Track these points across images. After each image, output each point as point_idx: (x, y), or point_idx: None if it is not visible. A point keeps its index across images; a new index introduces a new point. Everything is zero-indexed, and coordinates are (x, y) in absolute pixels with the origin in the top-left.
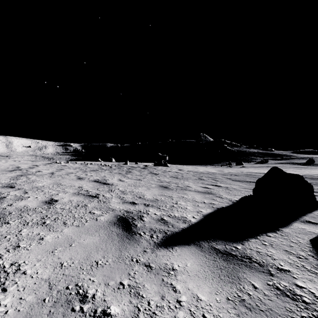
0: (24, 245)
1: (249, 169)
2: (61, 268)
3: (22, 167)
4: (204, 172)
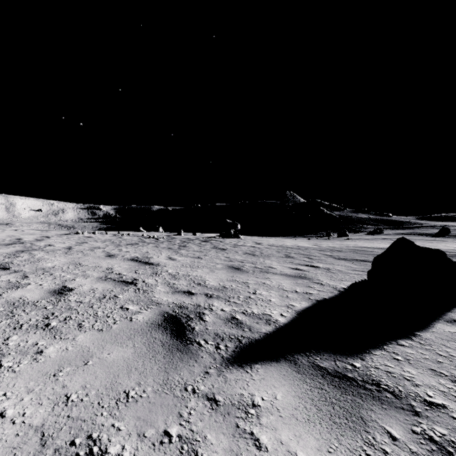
0: (10, 363)
1: (357, 243)
2: (66, 405)
3: (25, 239)
4: (293, 246)
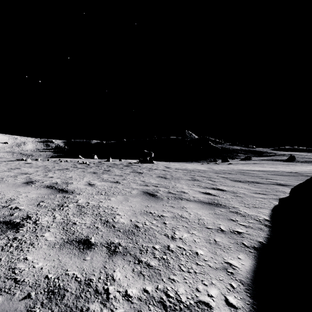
0: None
1: (238, 166)
2: None
3: None
4: (194, 169)
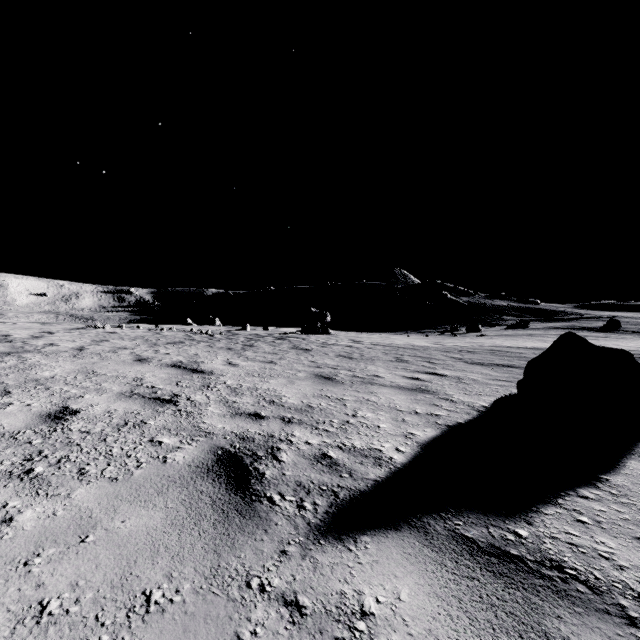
0: None
1: (495, 340)
2: (37, 623)
3: (14, 336)
4: (405, 345)
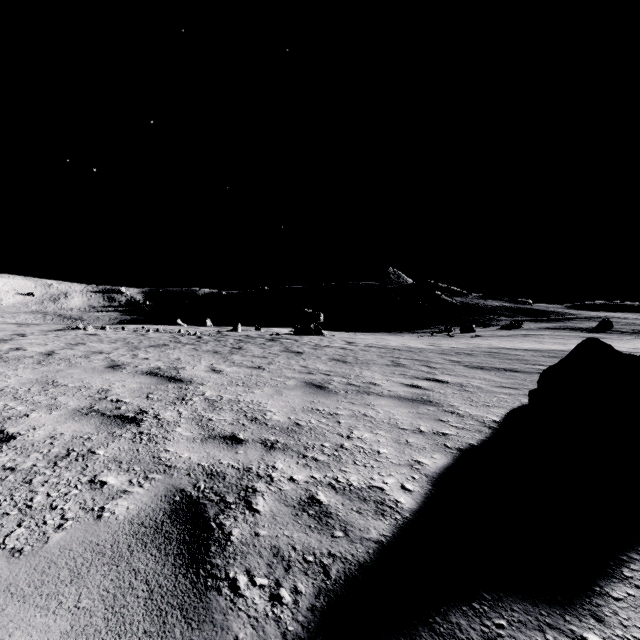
0: None
1: (491, 341)
2: None
3: None
4: (401, 347)
